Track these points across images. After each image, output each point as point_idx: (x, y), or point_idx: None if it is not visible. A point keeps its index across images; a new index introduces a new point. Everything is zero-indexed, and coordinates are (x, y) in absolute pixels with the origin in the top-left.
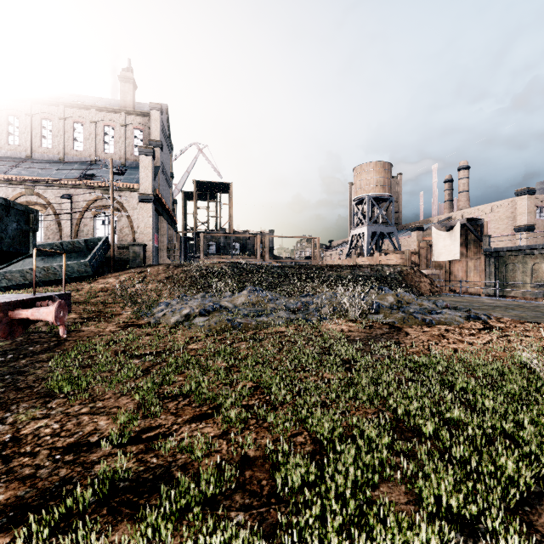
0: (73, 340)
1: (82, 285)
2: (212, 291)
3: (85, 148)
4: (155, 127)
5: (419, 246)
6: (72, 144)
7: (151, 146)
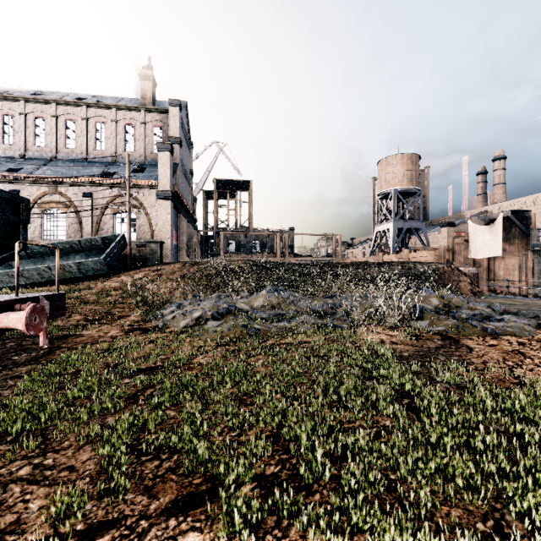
0: (66, 347)
1: (96, 283)
2: (229, 291)
3: (106, 147)
4: (174, 123)
5: (452, 242)
6: (94, 144)
7: (169, 142)
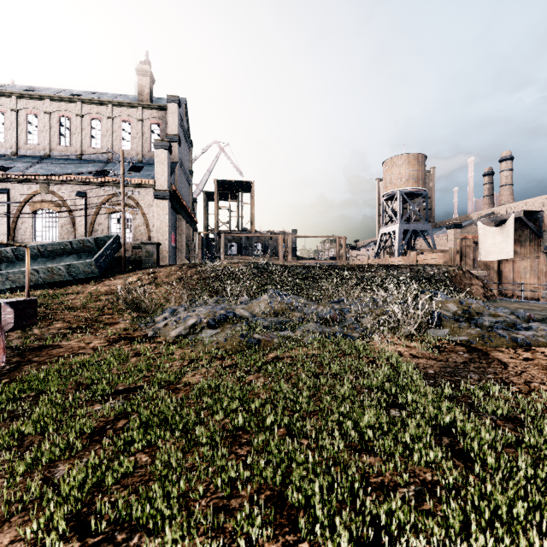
0: (38, 362)
1: (85, 287)
2: (228, 295)
3: (102, 145)
4: (172, 120)
5: (461, 244)
6: (90, 142)
7: (167, 139)
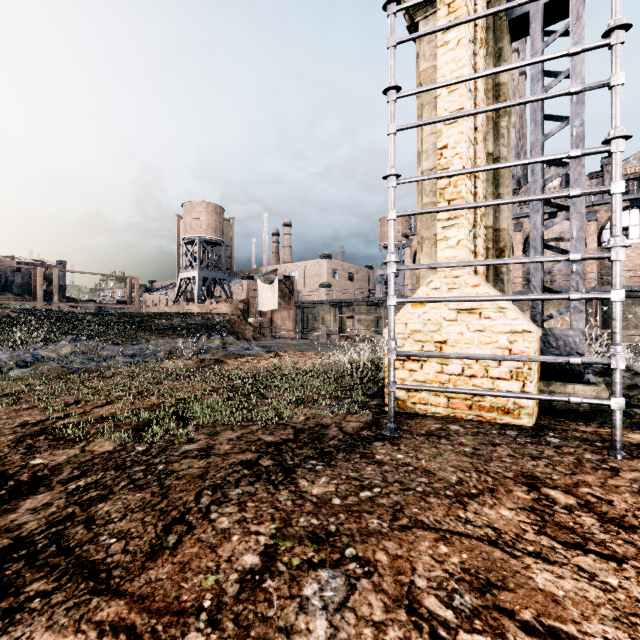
0: None
1: None
2: (7, 344)
3: None
4: None
5: (248, 295)
6: None
7: None
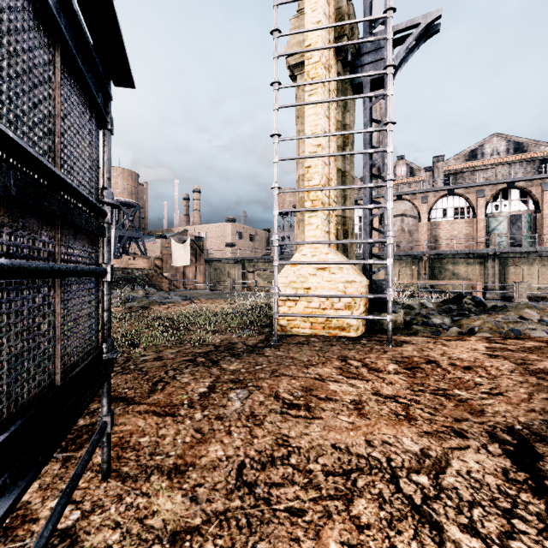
0: None
1: None
2: None
3: None
4: None
5: (162, 252)
6: None
7: None
